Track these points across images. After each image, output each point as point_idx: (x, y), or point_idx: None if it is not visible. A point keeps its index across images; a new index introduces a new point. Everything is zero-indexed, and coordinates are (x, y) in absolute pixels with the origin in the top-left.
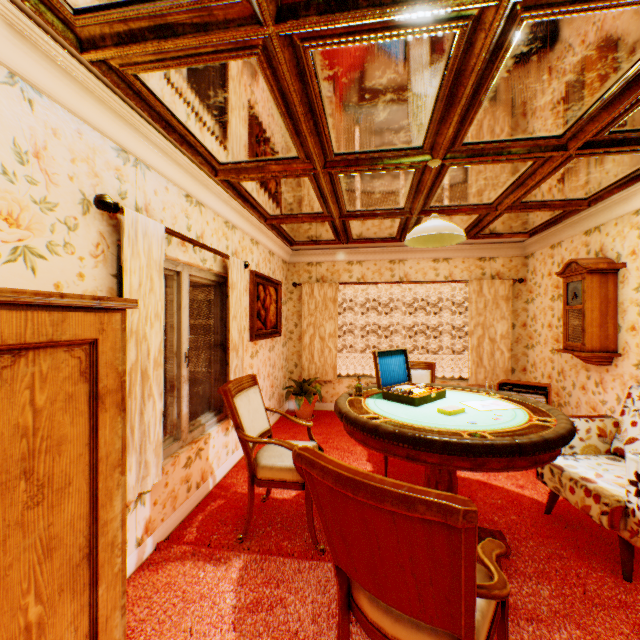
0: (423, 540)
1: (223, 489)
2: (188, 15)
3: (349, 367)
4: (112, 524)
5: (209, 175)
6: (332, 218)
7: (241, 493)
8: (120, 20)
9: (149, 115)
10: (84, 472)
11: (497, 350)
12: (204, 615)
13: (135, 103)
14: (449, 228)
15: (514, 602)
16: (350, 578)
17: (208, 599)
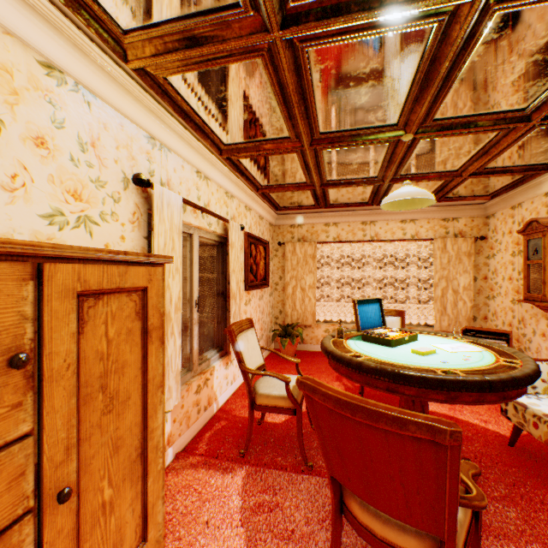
0: (412, 455)
1: (225, 413)
2: (210, 28)
3: (322, 314)
4: (156, 432)
5: (214, 154)
6: (314, 187)
7: (240, 417)
8: (158, 36)
9: (172, 108)
10: (138, 390)
11: (460, 300)
12: (217, 512)
13: (163, 100)
14: (421, 193)
15: (482, 520)
16: (342, 487)
17: (219, 500)
